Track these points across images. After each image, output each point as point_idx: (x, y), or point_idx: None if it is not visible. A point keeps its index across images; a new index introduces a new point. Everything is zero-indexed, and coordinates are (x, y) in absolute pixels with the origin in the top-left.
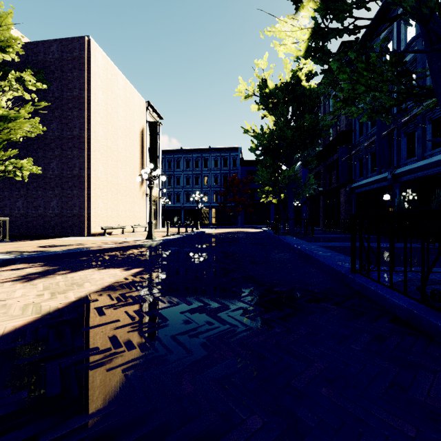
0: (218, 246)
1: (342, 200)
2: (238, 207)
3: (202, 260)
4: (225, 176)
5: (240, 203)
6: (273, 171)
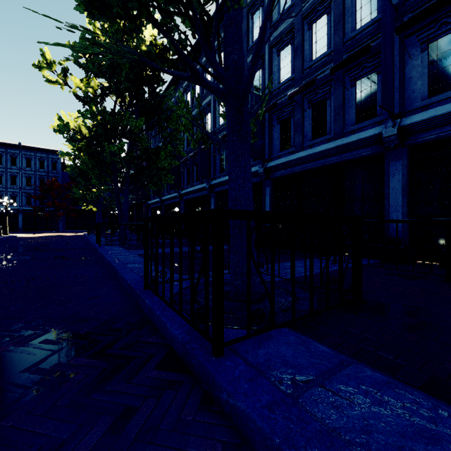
0: (35, 242)
1: (143, 212)
2: (58, 211)
3: (24, 247)
4: (42, 178)
5: (61, 208)
6: (86, 189)
